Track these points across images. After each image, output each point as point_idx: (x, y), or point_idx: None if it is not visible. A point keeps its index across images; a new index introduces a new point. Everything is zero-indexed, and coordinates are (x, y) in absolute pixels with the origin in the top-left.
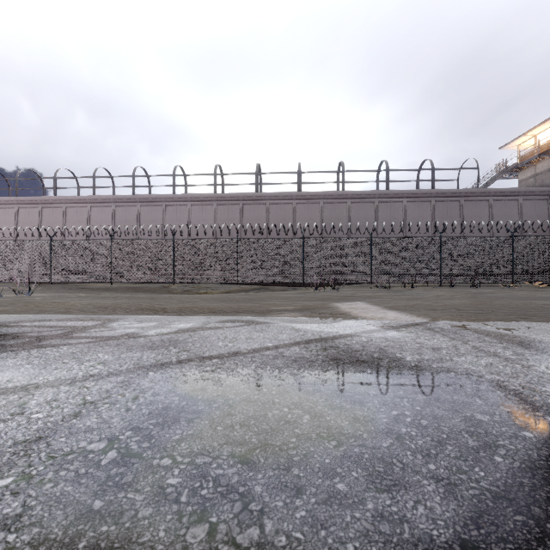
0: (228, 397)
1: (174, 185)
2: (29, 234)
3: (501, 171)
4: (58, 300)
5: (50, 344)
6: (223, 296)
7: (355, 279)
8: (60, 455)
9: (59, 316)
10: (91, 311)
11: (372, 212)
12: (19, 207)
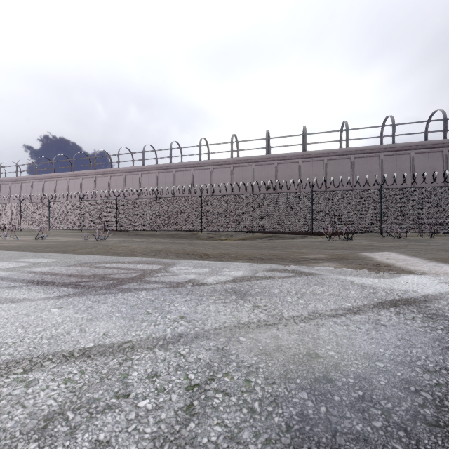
0: (381, 405)
1: (199, 153)
2: (102, 195)
3: None
4: (123, 244)
5: (130, 288)
6: (247, 242)
7: (363, 229)
8: None
9: (129, 259)
10: (150, 254)
11: (377, 166)
12: (96, 177)
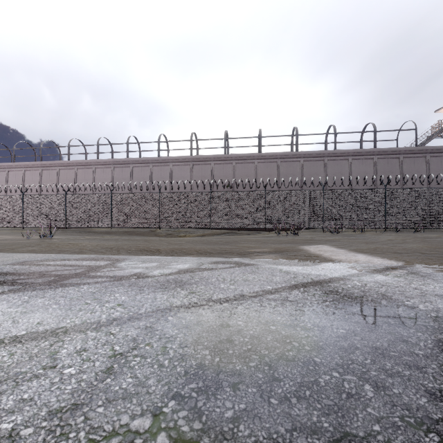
0: (260, 353)
1: (159, 149)
2: (50, 190)
3: (436, 131)
4: (72, 241)
5: (72, 283)
6: (203, 239)
7: (309, 225)
8: (102, 439)
9: (76, 256)
10: (100, 251)
11: (322, 169)
12: (42, 169)
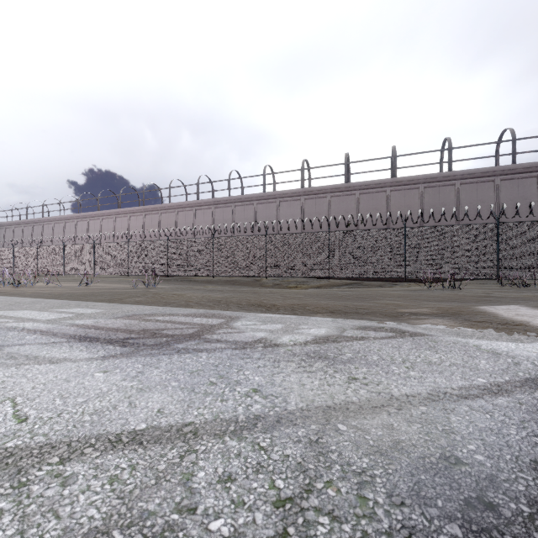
0: None
1: (263, 184)
2: (152, 235)
3: None
4: (176, 292)
5: (187, 348)
6: (324, 291)
7: (474, 274)
8: None
9: (184, 310)
10: (207, 305)
11: (491, 193)
12: (145, 214)
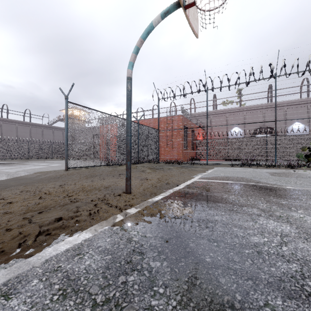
0: None
1: None
2: None
3: (59, 119)
4: None
5: None
6: None
7: None
8: None
9: None
10: None
11: None
12: None
